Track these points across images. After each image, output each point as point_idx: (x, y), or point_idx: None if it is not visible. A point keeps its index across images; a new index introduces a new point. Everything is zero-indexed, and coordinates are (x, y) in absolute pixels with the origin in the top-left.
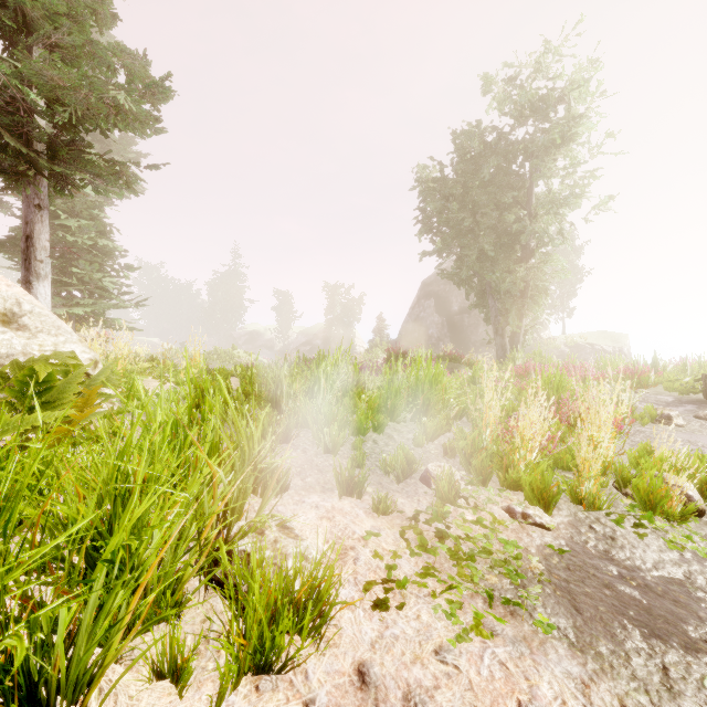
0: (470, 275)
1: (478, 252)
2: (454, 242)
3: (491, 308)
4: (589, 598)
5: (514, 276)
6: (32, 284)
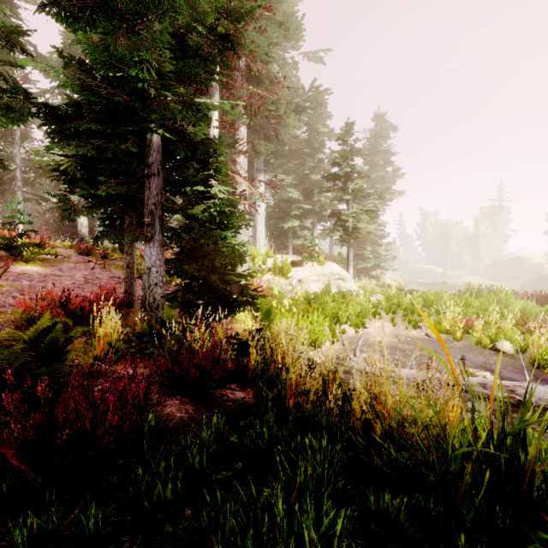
0: None
1: None
2: None
3: None
4: (414, 341)
5: None
6: (349, 267)
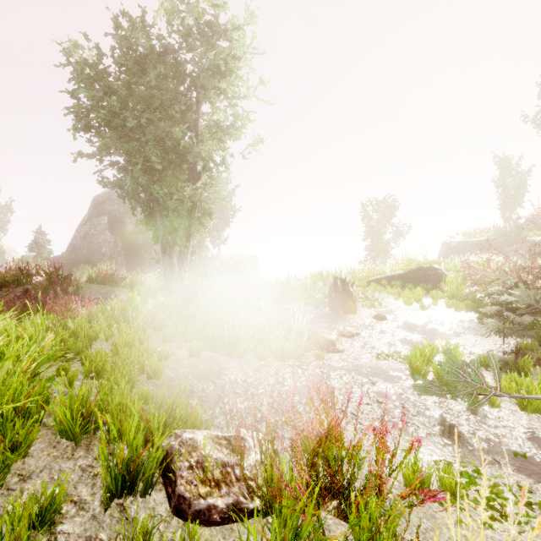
0: (135, 187)
1: (144, 162)
2: (115, 144)
3: (159, 226)
4: None
5: (182, 193)
6: None
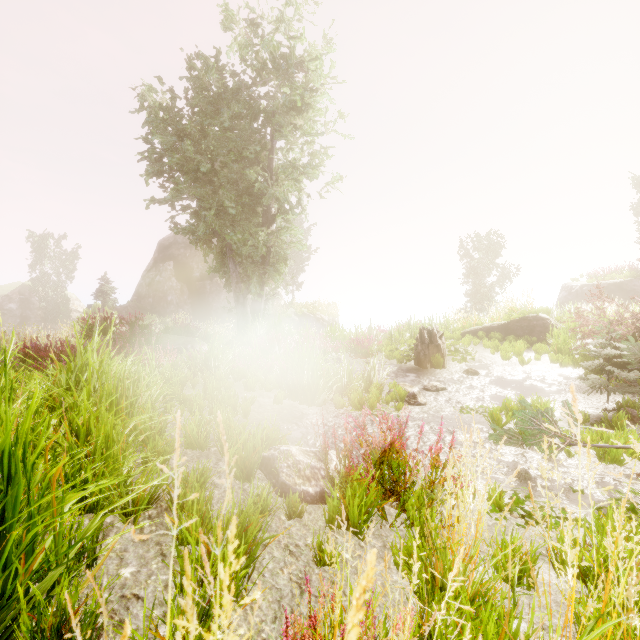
0: (208, 233)
1: (218, 207)
2: (189, 189)
3: (232, 273)
4: None
5: (256, 239)
6: None
